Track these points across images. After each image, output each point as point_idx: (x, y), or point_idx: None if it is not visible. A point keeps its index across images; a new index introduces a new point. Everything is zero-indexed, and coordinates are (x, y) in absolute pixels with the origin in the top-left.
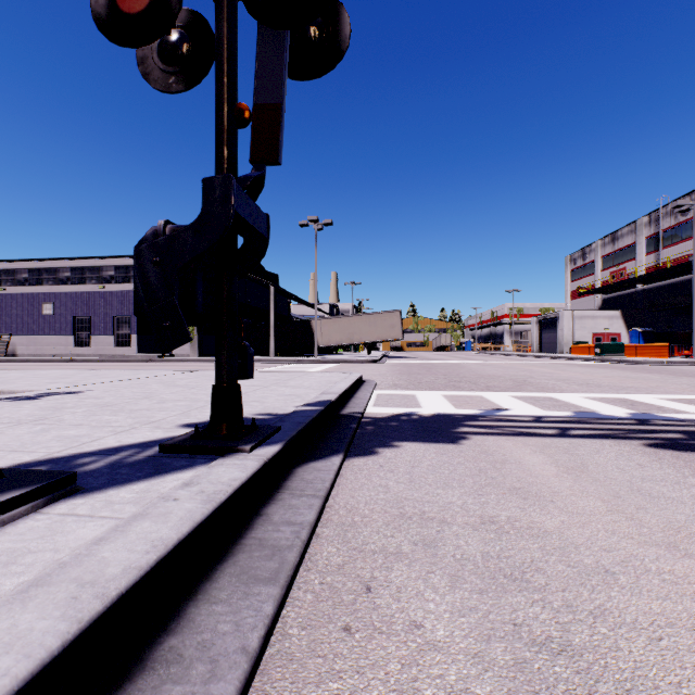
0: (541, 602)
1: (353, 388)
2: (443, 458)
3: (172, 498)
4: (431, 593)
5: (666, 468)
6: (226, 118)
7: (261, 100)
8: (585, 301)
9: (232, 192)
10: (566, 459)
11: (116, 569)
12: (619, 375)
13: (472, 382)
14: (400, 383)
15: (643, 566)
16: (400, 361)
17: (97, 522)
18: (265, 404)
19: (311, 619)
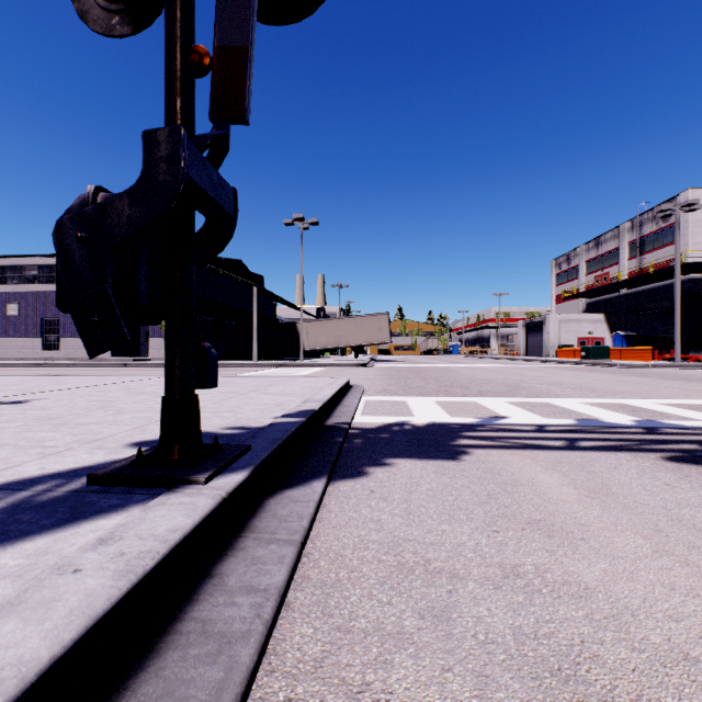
0: None
1: (339, 394)
2: (444, 480)
3: (71, 569)
4: None
5: (698, 489)
6: (179, 62)
7: (223, 41)
8: (570, 305)
9: (182, 149)
10: (584, 479)
11: None
12: (609, 378)
13: (464, 387)
14: (389, 389)
15: None
16: (388, 364)
17: None
18: (238, 415)
19: None
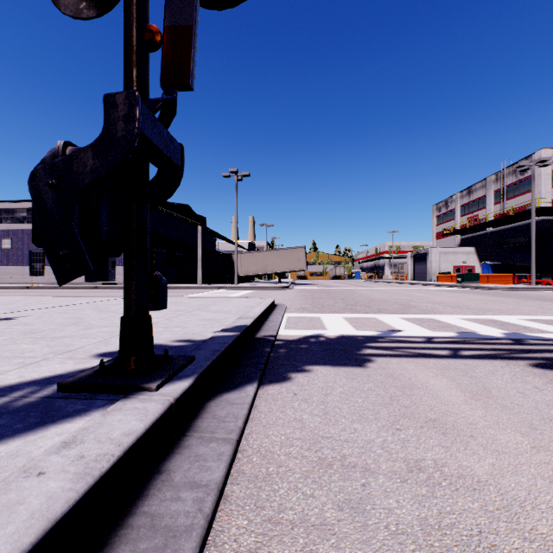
0: None
1: (267, 312)
2: (354, 384)
3: (36, 472)
4: None
5: None
6: (135, 39)
7: (172, 22)
8: (448, 240)
9: (137, 110)
10: (468, 383)
11: None
12: (480, 298)
13: (366, 306)
14: (306, 307)
15: None
16: (304, 287)
17: None
18: (185, 329)
19: None
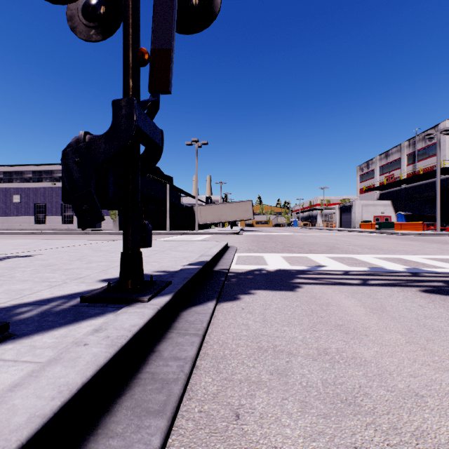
0: (372, 425)
1: (222, 251)
2: (286, 302)
3: (82, 344)
4: (287, 419)
5: (438, 308)
6: (131, 58)
7: (156, 46)
8: (369, 195)
9: (135, 111)
10: (370, 302)
11: (22, 418)
12: (393, 242)
13: (300, 247)
14: (252, 248)
15: (442, 389)
16: (251, 233)
17: (18, 367)
18: (161, 264)
19: (191, 447)
